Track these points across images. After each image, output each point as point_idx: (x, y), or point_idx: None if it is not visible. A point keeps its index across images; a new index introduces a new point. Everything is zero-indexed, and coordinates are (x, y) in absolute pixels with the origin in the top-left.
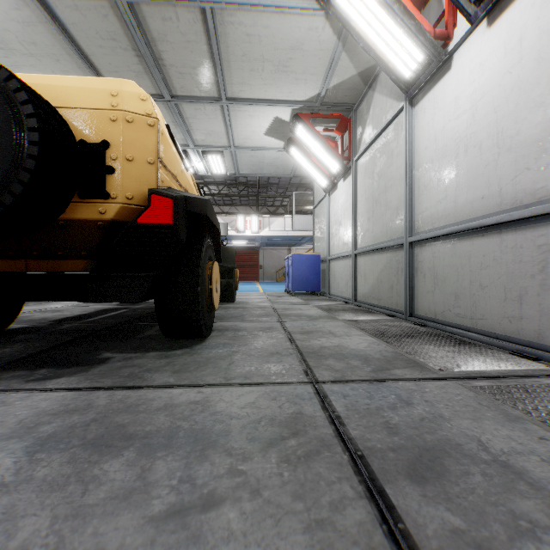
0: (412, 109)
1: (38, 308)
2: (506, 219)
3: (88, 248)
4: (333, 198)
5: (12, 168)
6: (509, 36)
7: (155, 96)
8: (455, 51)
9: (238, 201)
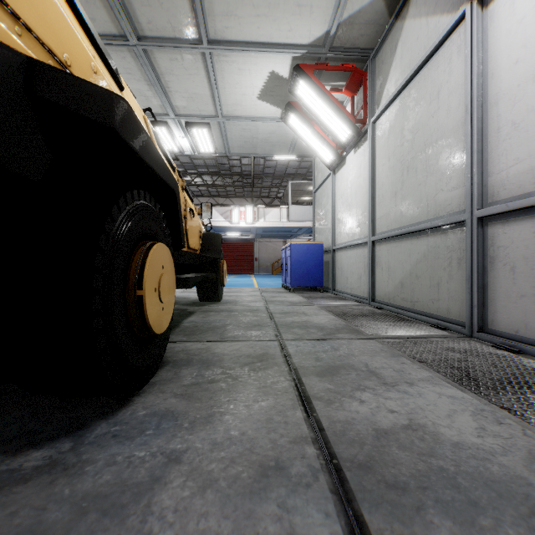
0: (482, 12)
1: None
2: None
3: None
4: (340, 175)
5: None
6: None
7: (117, 38)
8: None
9: (233, 193)
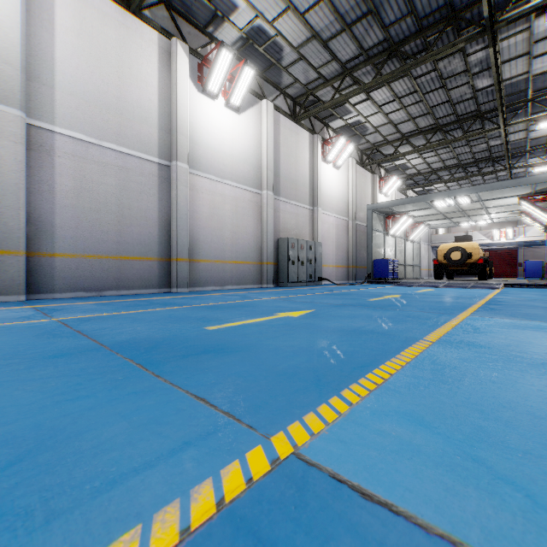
0: None
1: None
2: None
3: (467, 266)
4: None
5: (464, 258)
6: None
7: (462, 217)
8: None
9: None
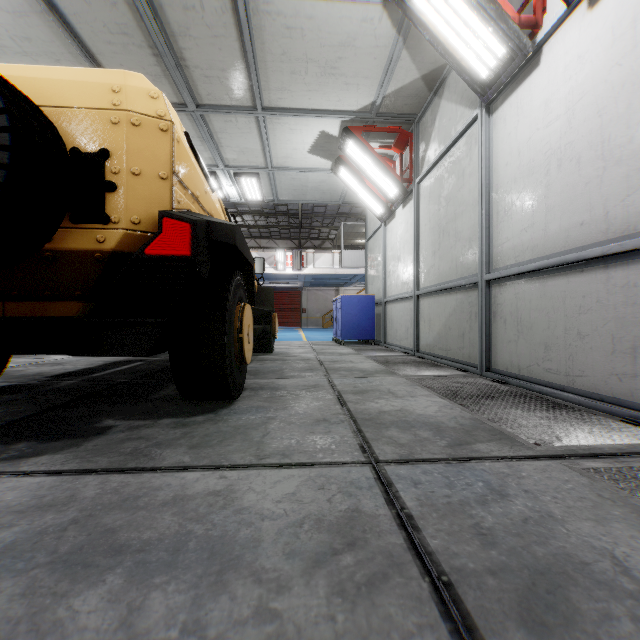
0: (488, 117)
1: (35, 361)
2: (614, 250)
3: (84, 287)
4: (390, 228)
5: None
6: (617, 19)
7: (177, 105)
8: (546, 43)
9: (277, 234)
